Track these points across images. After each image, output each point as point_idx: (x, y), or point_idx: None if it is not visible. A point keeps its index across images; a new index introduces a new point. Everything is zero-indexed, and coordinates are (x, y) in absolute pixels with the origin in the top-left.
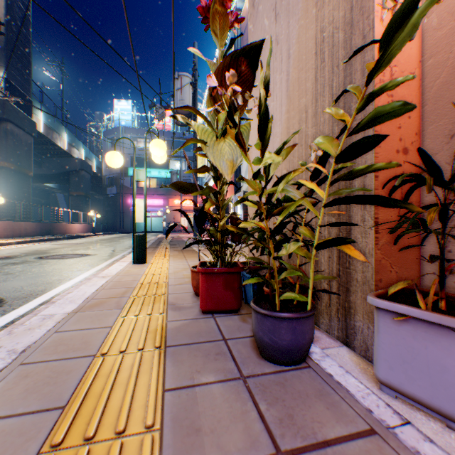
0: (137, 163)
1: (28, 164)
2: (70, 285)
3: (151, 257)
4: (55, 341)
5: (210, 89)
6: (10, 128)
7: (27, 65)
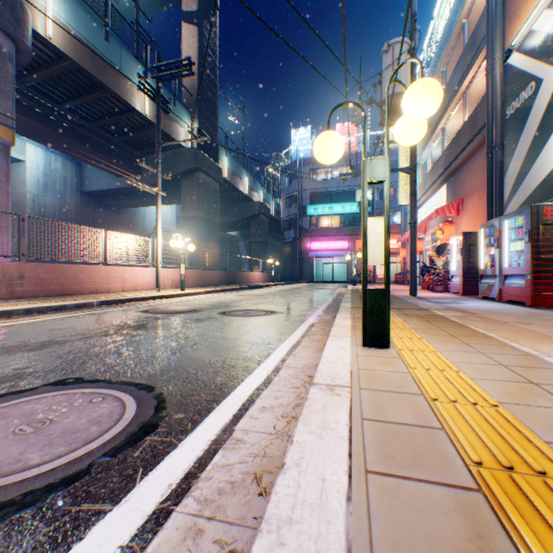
0: (316, 199)
1: (215, 212)
2: (261, 379)
3: None
4: None
5: None
6: (201, 177)
7: (214, 111)
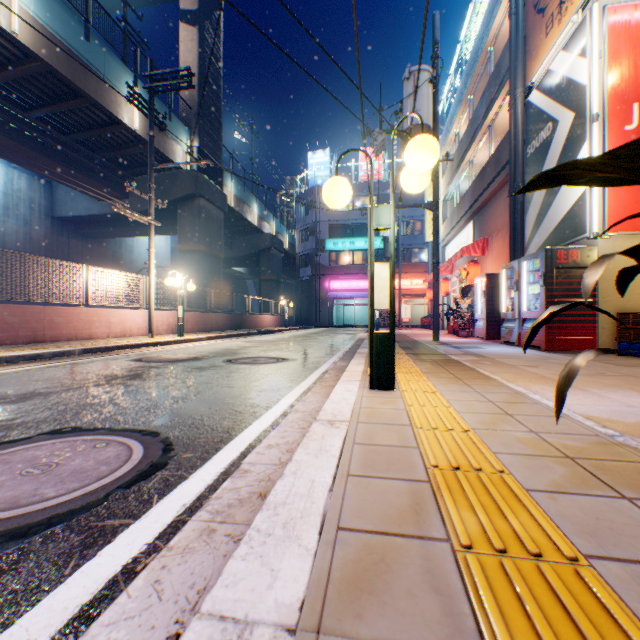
0: (336, 232)
1: (218, 245)
2: (268, 423)
3: None
4: None
5: None
6: (202, 204)
7: (218, 128)
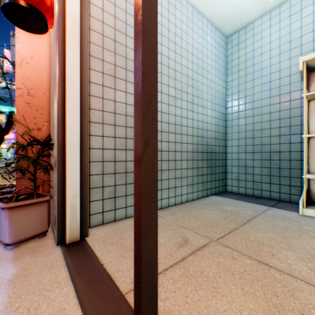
0: None
1: None
2: None
3: None
4: None
5: None
6: None
7: None
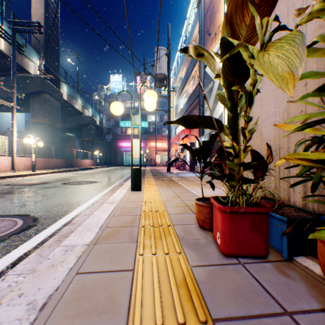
0: (125, 117)
1: (57, 120)
2: (85, 207)
3: (142, 185)
4: (77, 291)
5: (227, 12)
6: (47, 97)
7: (57, 55)
